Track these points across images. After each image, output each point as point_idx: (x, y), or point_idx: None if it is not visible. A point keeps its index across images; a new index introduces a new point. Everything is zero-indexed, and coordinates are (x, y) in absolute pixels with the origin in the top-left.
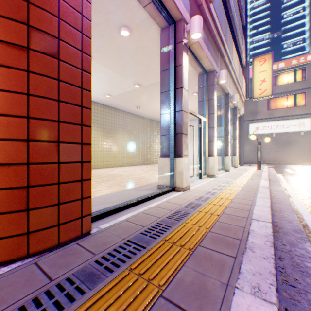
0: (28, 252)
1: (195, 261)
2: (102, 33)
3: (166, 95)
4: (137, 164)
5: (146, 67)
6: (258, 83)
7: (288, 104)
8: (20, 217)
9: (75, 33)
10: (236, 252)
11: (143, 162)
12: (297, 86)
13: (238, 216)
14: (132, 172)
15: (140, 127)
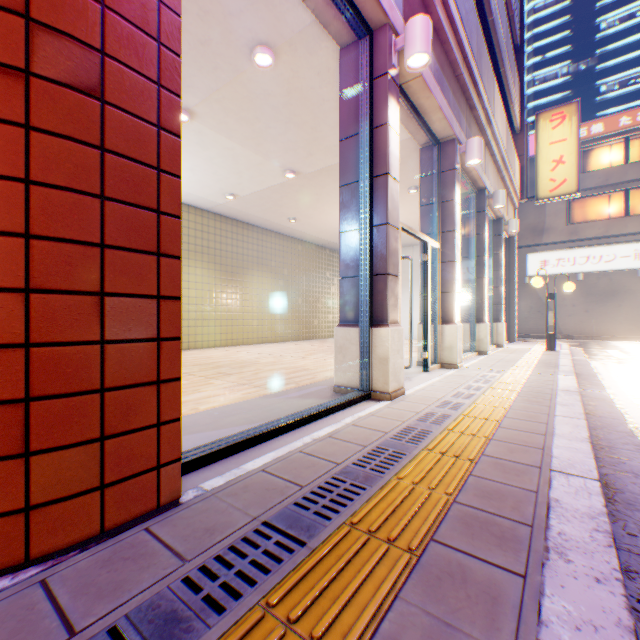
0: (27, 555)
1: (426, 586)
2: (216, 61)
3: (352, 190)
4: (291, 338)
5: (310, 134)
6: (548, 166)
7: (612, 212)
8: (7, 472)
9: (143, 42)
10: (526, 561)
11: (302, 334)
12: (632, 173)
13: (519, 464)
14: (280, 357)
15: (296, 261)
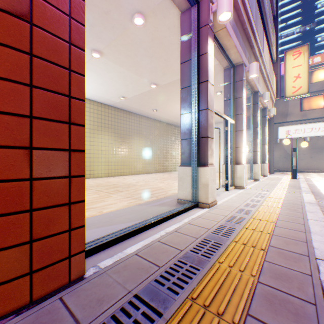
0: None
1: None
2: (113, 23)
3: (187, 91)
4: (154, 171)
5: (164, 63)
6: (291, 79)
7: None
8: None
9: None
10: None
11: (160, 169)
12: None
13: (294, 253)
14: (148, 181)
15: (156, 131)
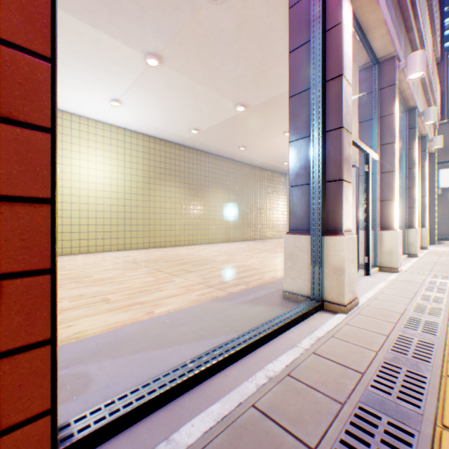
0: None
1: None
2: (175, 1)
3: (301, 99)
4: (241, 238)
5: (257, 68)
6: None
7: None
8: None
9: None
10: None
11: (249, 235)
12: None
13: None
14: (232, 255)
15: (245, 180)
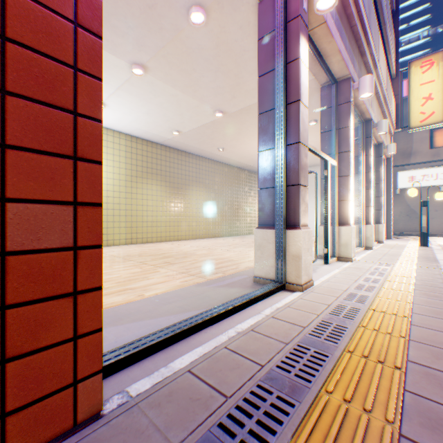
0: None
1: None
2: (160, 23)
3: (268, 116)
4: (220, 235)
5: (234, 81)
6: (419, 102)
7: None
8: None
9: None
10: None
11: (228, 232)
12: None
13: None
14: (211, 249)
15: (223, 179)
